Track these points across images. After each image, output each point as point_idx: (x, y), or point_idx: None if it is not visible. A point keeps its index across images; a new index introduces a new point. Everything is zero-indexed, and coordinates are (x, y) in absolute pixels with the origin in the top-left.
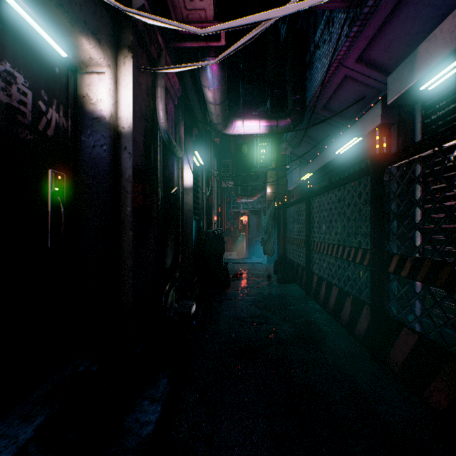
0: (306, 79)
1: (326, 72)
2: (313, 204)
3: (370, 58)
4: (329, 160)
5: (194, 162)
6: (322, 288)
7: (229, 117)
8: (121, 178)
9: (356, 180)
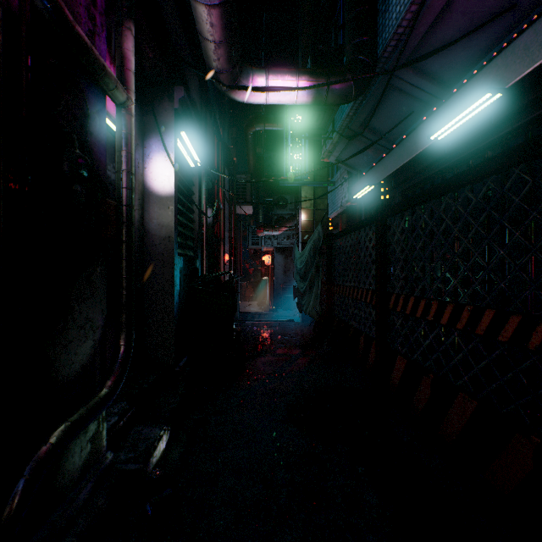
0: (377, 9)
1: None
2: (395, 228)
3: None
4: (410, 158)
5: (184, 158)
6: (421, 386)
7: (243, 66)
8: None
9: None
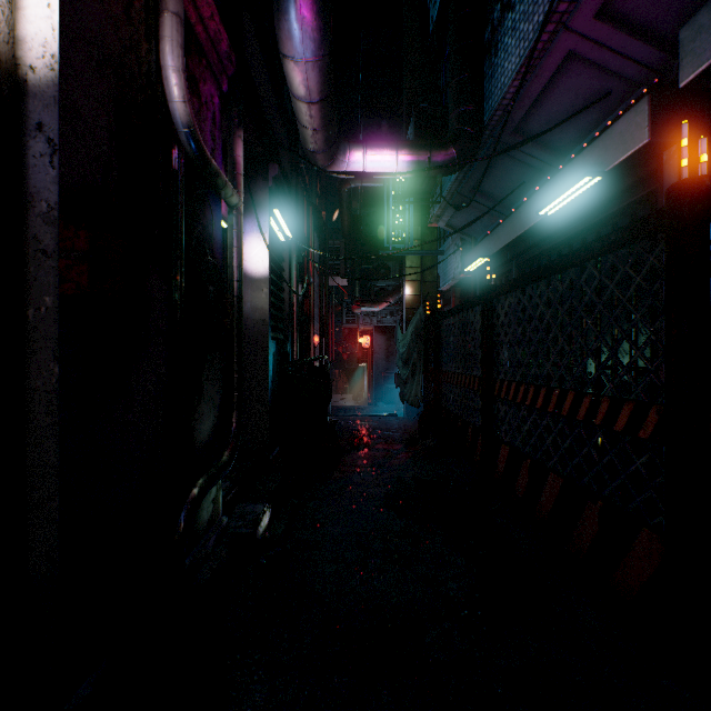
0: (483, 75)
1: (542, 27)
2: (500, 310)
3: (626, 6)
4: (523, 231)
5: (275, 233)
6: (521, 472)
7: (339, 142)
8: (26, 212)
9: (614, 251)
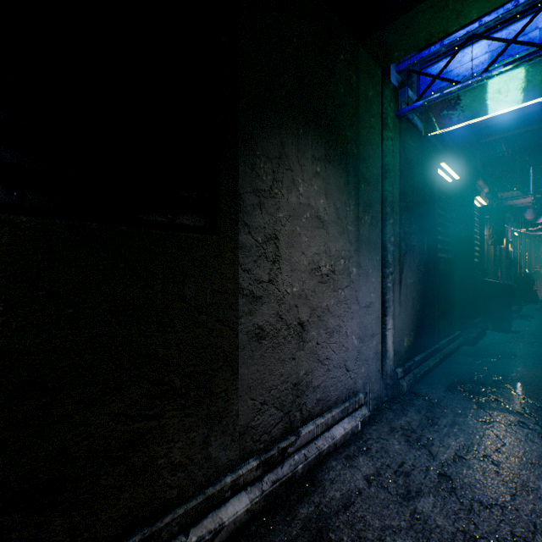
0: None
1: None
2: None
3: None
4: None
5: None
6: None
7: (537, 216)
8: (501, 259)
9: None
